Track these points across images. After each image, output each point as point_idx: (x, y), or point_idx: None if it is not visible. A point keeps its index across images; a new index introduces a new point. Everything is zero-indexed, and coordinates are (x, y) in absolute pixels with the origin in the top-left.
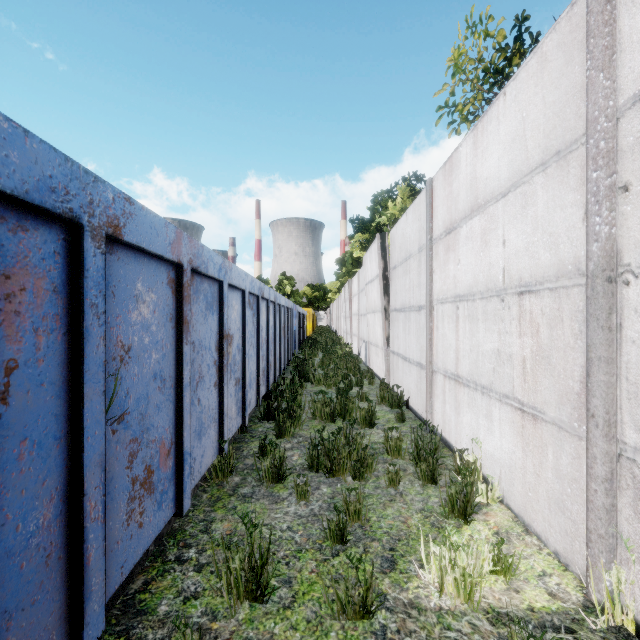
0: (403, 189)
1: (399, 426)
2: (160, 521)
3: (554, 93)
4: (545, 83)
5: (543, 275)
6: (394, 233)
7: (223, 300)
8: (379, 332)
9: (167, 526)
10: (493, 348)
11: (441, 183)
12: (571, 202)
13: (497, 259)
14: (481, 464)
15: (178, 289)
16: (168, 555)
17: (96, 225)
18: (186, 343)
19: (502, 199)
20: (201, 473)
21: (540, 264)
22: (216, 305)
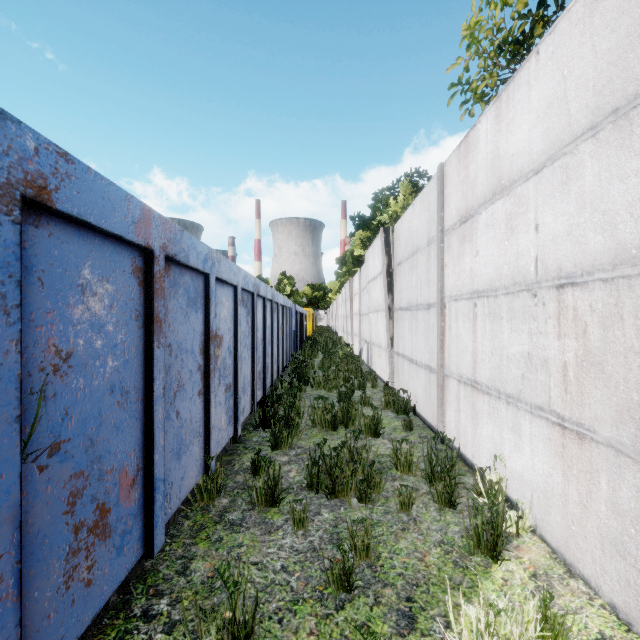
0: (405, 185)
1: (407, 435)
2: (120, 570)
3: (609, 38)
4: (596, 28)
5: (593, 263)
6: (399, 227)
7: (209, 296)
8: (382, 332)
9: (136, 567)
10: (522, 351)
11: (455, 167)
12: (636, 170)
13: (527, 247)
14: (506, 485)
15: (147, 280)
16: (133, 608)
17: (3, 181)
18: (158, 346)
19: (534, 177)
20: (181, 499)
21: (588, 250)
22: (201, 301)
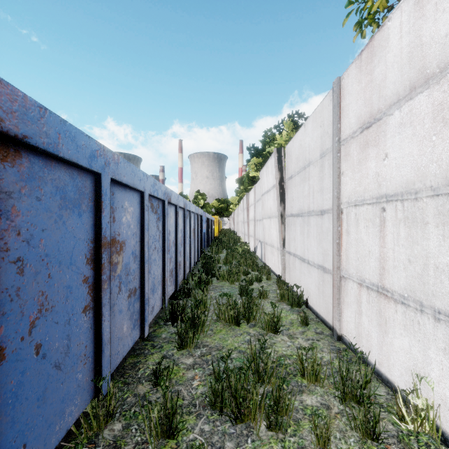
0: (288, 124)
1: (304, 331)
2: None
3: None
4: None
5: None
6: (290, 147)
7: (100, 198)
8: (275, 234)
9: None
10: None
11: (354, 77)
12: None
13: None
14: (436, 413)
15: None
16: None
17: None
18: None
19: None
20: None
21: None
22: (88, 204)
